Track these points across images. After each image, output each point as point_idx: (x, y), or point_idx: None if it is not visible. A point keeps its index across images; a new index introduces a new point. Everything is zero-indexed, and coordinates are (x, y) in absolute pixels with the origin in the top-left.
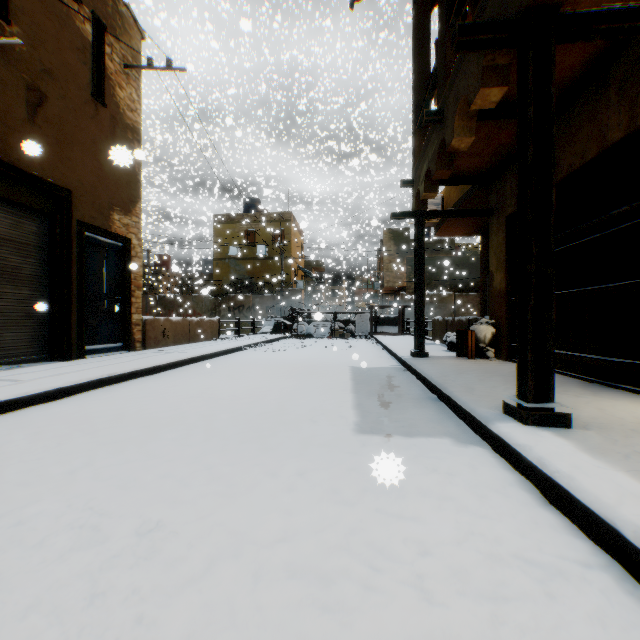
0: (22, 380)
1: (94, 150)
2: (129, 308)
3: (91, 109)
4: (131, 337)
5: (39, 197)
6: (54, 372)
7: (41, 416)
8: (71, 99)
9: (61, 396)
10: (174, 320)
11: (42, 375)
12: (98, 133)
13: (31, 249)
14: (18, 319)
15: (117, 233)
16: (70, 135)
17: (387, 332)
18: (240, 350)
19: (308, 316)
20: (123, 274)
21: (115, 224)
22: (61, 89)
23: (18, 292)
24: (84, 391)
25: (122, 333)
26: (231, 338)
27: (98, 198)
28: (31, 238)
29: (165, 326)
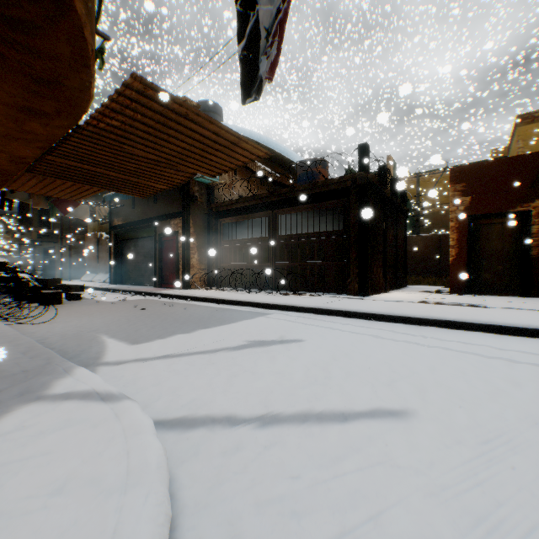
0: None
1: None
2: None
3: None
4: None
5: None
6: None
7: None
8: None
9: None
10: None
11: None
12: None
13: None
14: None
15: None
16: None
17: None
18: None
19: None
20: None
21: None
22: None
23: None
24: None
25: None
26: None
27: None
28: None
29: None
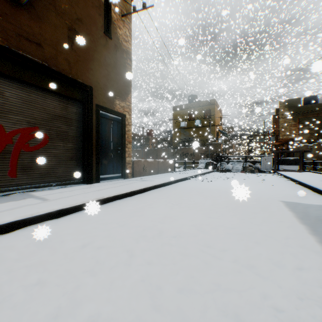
0: (48, 200)
1: (104, 64)
2: (124, 154)
3: (103, 41)
4: (125, 170)
5: (75, 92)
6: (72, 193)
7: (27, 239)
8: (92, 35)
9: (60, 215)
10: (149, 161)
11: (63, 196)
12: (107, 54)
13: (72, 121)
14: (65, 160)
15: (117, 111)
16: (91, 56)
17: (287, 169)
18: (186, 179)
19: (226, 158)
20: (121, 135)
21: (116, 106)
22: (86, 30)
23: (65, 145)
24: (79, 210)
25: (121, 168)
26: (181, 171)
27: (107, 91)
28: (72, 115)
29: (144, 164)
